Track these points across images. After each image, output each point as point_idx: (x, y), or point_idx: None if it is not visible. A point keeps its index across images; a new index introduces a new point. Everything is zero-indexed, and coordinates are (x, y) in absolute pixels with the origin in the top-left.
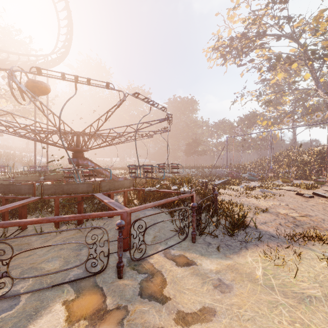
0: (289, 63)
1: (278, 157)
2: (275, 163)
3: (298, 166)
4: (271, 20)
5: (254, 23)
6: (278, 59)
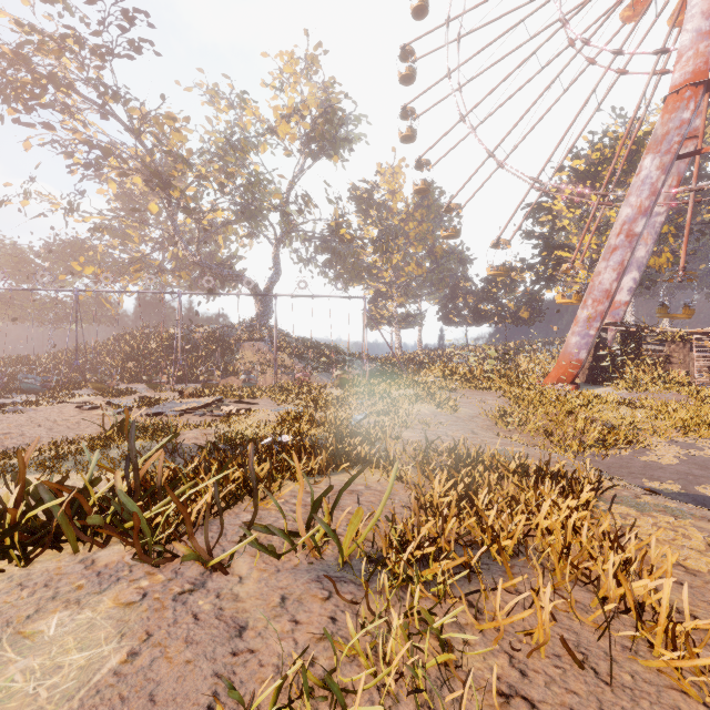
0: (121, 174)
1: (120, 343)
2: (112, 355)
3: (138, 359)
4: (80, 71)
5: (44, 50)
6: (106, 153)
